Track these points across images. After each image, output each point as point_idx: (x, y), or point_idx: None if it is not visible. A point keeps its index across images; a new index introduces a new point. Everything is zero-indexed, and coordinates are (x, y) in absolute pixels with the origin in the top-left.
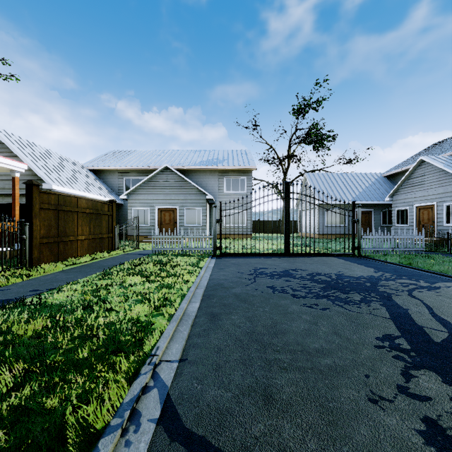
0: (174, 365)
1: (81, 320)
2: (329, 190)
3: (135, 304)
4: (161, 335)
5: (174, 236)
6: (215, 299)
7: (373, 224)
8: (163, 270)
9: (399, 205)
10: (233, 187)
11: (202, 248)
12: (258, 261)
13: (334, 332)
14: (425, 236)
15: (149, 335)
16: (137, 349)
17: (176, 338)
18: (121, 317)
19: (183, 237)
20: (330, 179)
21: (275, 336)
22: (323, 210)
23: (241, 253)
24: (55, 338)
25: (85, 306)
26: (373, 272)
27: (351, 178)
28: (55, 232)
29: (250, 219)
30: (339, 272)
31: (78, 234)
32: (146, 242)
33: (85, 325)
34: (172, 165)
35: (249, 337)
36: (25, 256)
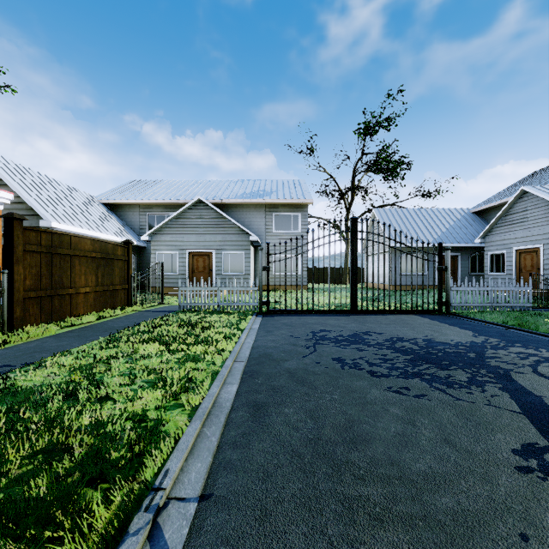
0: (191, 508)
1: (56, 418)
2: (404, 229)
3: (143, 388)
4: (176, 443)
5: (207, 288)
6: (260, 379)
7: (460, 272)
8: (191, 334)
9: (493, 249)
10: (284, 226)
11: (244, 304)
12: (318, 321)
13: (444, 439)
14: (533, 287)
15: (156, 446)
16: (132, 475)
17: (198, 450)
18: (120, 411)
19: (219, 289)
20: (405, 215)
21: (353, 447)
22: (397, 254)
23: (295, 309)
24: (1, 456)
25: (68, 393)
26: (473, 336)
27: (431, 214)
28: (47, 283)
29: (305, 266)
30: (427, 336)
31: (80, 285)
32: (174, 295)
33: (59, 427)
34: (207, 198)
35: (313, 448)
36: (3, 316)
